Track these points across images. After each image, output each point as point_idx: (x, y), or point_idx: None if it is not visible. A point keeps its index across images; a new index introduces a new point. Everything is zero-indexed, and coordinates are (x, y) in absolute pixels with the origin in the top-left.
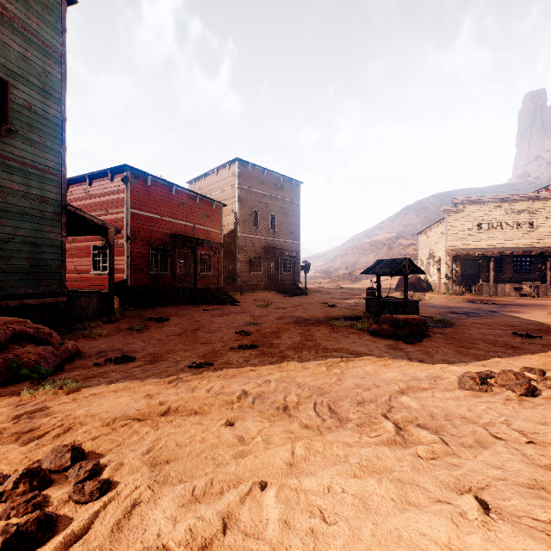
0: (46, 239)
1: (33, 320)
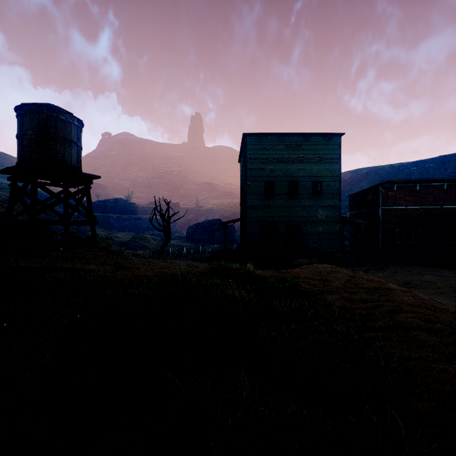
0: (334, 232)
1: (329, 261)
